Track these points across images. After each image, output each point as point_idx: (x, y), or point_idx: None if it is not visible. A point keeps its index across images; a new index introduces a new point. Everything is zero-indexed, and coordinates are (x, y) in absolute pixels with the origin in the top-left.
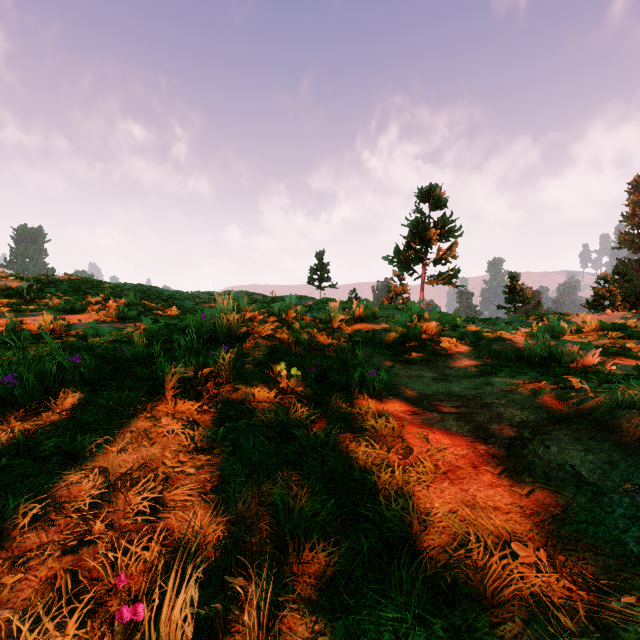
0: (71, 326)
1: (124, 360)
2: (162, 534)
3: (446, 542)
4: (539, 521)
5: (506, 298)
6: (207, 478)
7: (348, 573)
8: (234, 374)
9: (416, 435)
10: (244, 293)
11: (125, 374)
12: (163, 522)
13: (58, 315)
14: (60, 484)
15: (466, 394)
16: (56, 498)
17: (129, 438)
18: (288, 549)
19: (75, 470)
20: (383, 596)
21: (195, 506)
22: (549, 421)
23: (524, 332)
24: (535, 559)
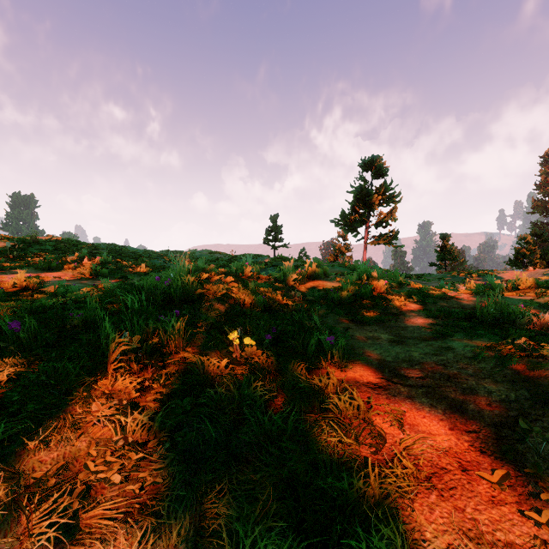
0: (45, 283)
1: (73, 324)
2: None
3: None
4: None
5: (438, 256)
6: (137, 490)
7: None
8: (184, 342)
9: (384, 418)
10: (207, 252)
11: (71, 341)
12: None
13: (36, 272)
14: None
15: (428, 361)
16: None
17: (53, 427)
18: None
19: None
20: None
21: (118, 532)
22: (534, 402)
23: (466, 290)
24: None
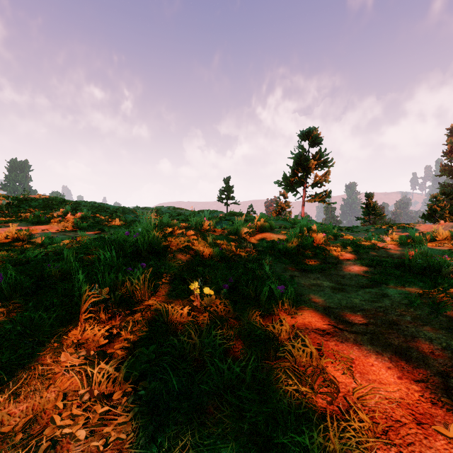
0: (33, 235)
1: (51, 274)
2: None
3: None
4: None
5: (363, 212)
6: (101, 446)
7: None
8: (150, 292)
9: (335, 365)
10: (171, 208)
11: (48, 289)
12: None
13: (26, 226)
14: None
15: (368, 308)
16: None
17: (25, 378)
18: None
19: None
20: None
21: None
22: None
23: (392, 241)
24: None
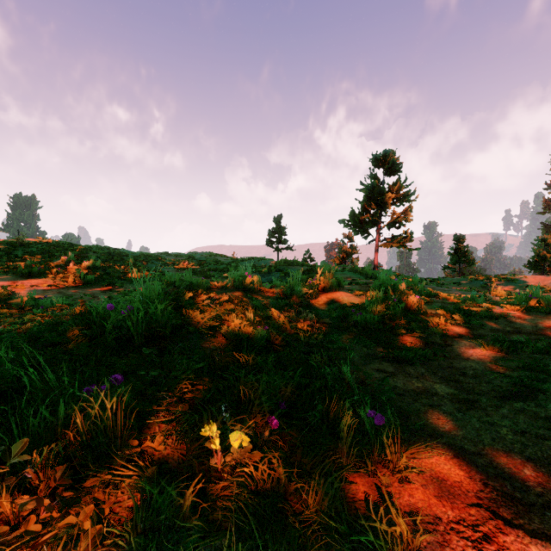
0: (15, 294)
1: None
2: None
3: None
4: None
5: (451, 259)
6: None
7: None
8: (125, 435)
9: None
10: (207, 254)
11: None
12: None
13: (12, 280)
14: None
15: (539, 454)
16: None
17: None
18: None
19: None
20: None
21: None
22: None
23: (514, 306)
24: None
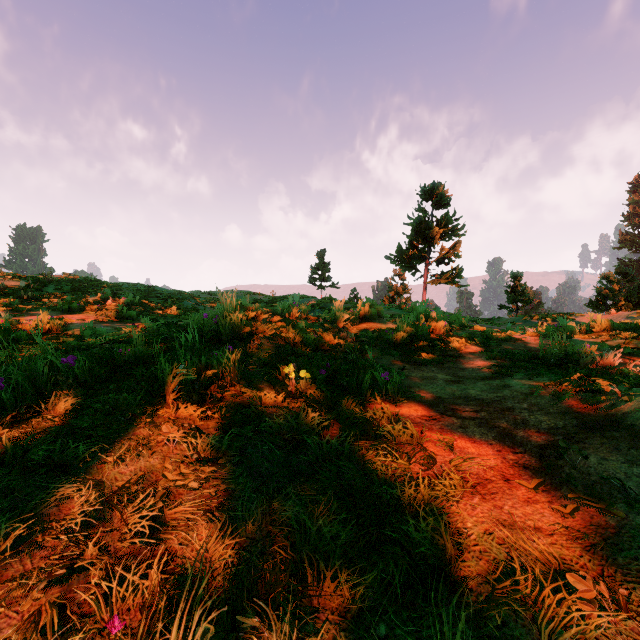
0: (68, 326)
1: (122, 361)
2: (162, 560)
3: (486, 570)
4: (589, 545)
5: (508, 298)
6: (212, 493)
7: (379, 612)
8: (239, 376)
9: (437, 443)
10: (244, 293)
11: (123, 376)
12: (163, 544)
13: (56, 315)
14: (49, 501)
15: (484, 397)
16: (44, 517)
17: (126, 447)
18: (305, 577)
19: (66, 485)
20: (420, 638)
21: (199, 525)
22: (580, 428)
23: (534, 332)
24: (595, 594)
